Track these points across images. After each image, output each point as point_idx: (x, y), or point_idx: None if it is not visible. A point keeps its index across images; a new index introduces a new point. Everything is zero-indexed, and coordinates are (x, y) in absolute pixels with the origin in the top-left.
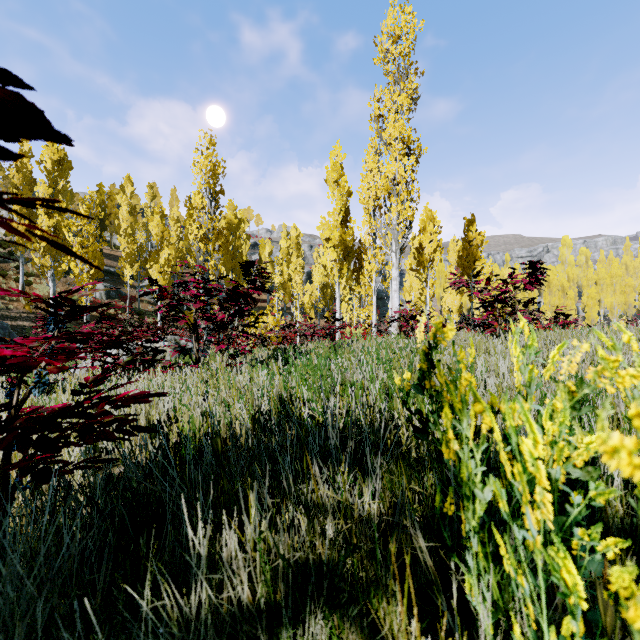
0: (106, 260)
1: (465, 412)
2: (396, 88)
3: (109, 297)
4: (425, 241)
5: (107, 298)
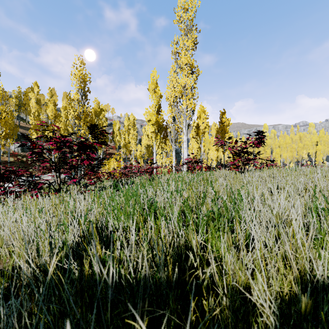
0: (22, 130)
1: None
2: (185, 36)
3: (23, 151)
4: (200, 122)
5: (22, 151)
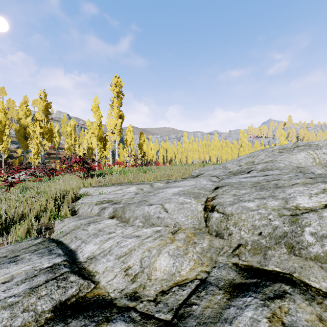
0: None
1: (112, 167)
2: (116, 101)
3: None
4: (128, 138)
5: None
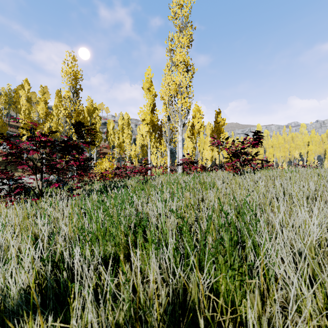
0: (12, 128)
1: None
2: (181, 33)
3: None
4: (195, 122)
5: None
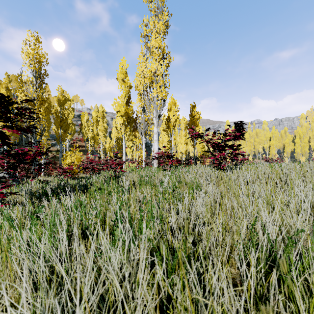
0: None
1: None
2: (156, 17)
3: None
4: (171, 115)
5: None
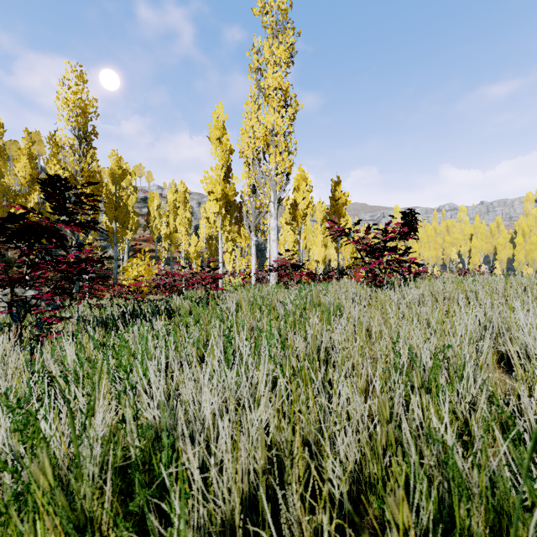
0: None
1: None
2: (275, 39)
3: None
4: (299, 198)
5: None
